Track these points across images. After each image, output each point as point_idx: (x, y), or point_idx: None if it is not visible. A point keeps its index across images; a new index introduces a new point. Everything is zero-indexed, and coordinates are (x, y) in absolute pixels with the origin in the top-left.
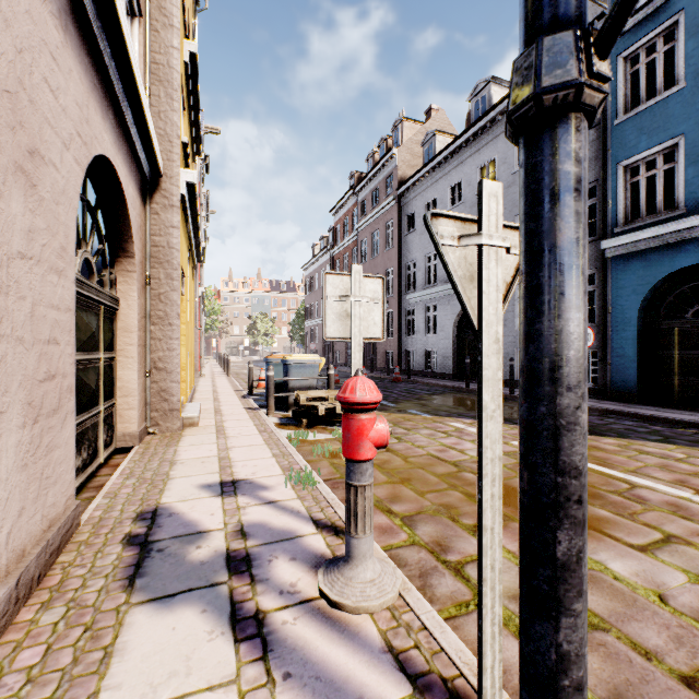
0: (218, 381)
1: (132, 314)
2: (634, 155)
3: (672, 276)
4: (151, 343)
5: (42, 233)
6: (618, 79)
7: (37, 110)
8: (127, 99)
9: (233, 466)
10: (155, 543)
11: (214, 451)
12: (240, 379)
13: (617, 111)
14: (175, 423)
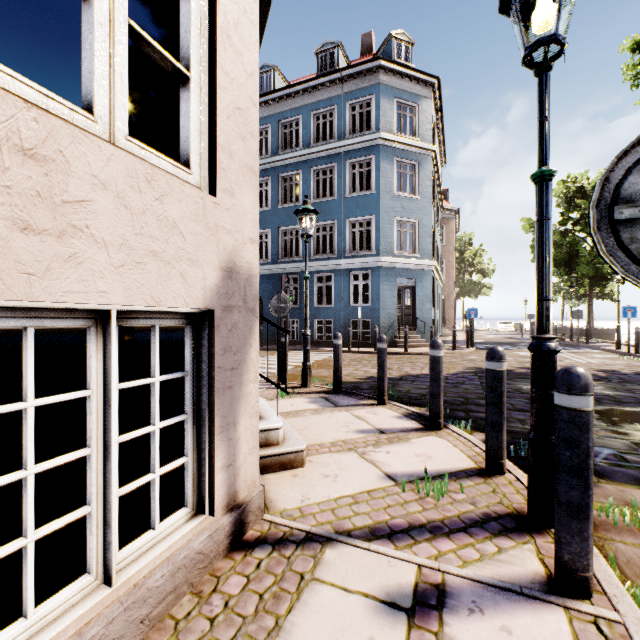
0: None
1: None
2: None
3: None
4: None
5: None
6: None
7: None
8: None
9: None
10: None
11: None
12: None
13: None
14: None
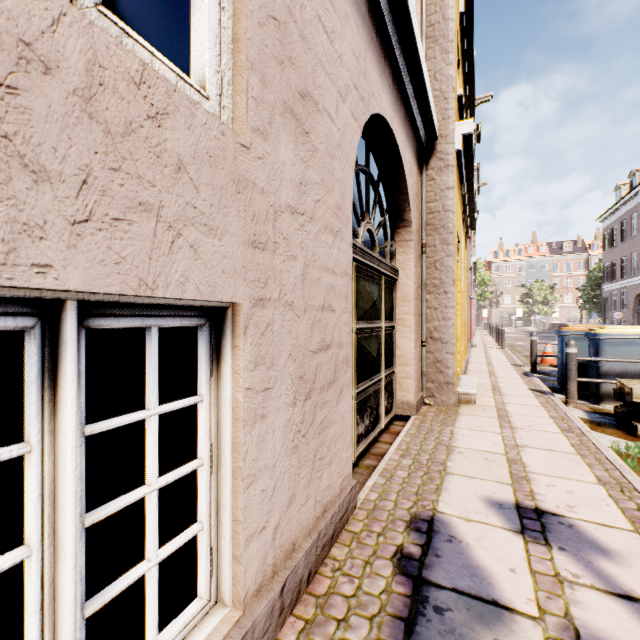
0: (491, 353)
1: (409, 283)
2: None
3: None
4: (426, 312)
5: (314, 187)
6: None
7: (309, 50)
8: (403, 56)
9: (530, 481)
10: (431, 587)
11: (499, 446)
12: (516, 352)
13: None
14: (449, 397)
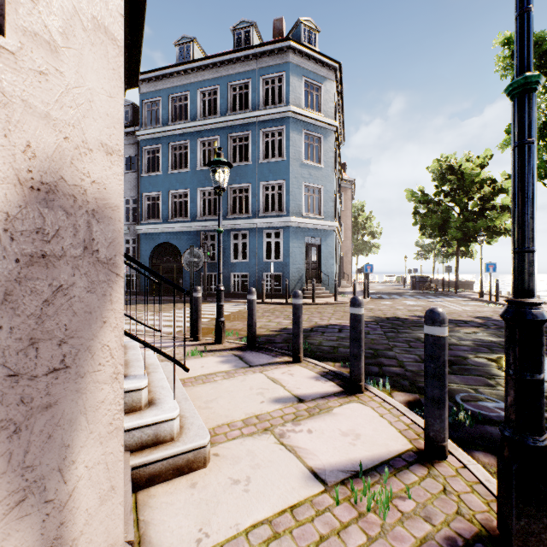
0: None
1: None
2: (148, 193)
3: (160, 245)
4: None
5: None
6: (143, 157)
7: None
8: None
9: None
10: None
11: None
12: None
13: (143, 171)
14: None
